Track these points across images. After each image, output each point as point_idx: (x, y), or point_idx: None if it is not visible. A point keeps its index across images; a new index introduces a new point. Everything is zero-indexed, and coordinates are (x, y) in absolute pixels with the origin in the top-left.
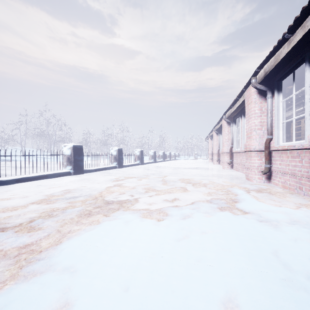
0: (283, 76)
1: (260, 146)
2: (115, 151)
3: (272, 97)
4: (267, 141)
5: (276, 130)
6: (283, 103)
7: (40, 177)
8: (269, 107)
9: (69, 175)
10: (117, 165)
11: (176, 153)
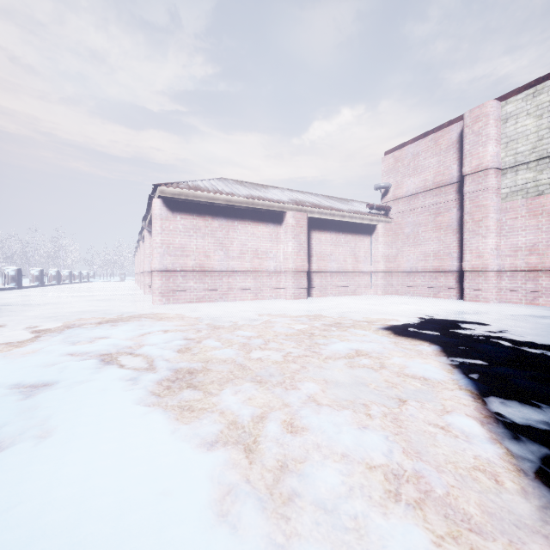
0: None
1: None
2: (13, 271)
3: None
4: None
5: None
6: None
7: None
8: None
9: None
10: (17, 286)
11: (90, 272)
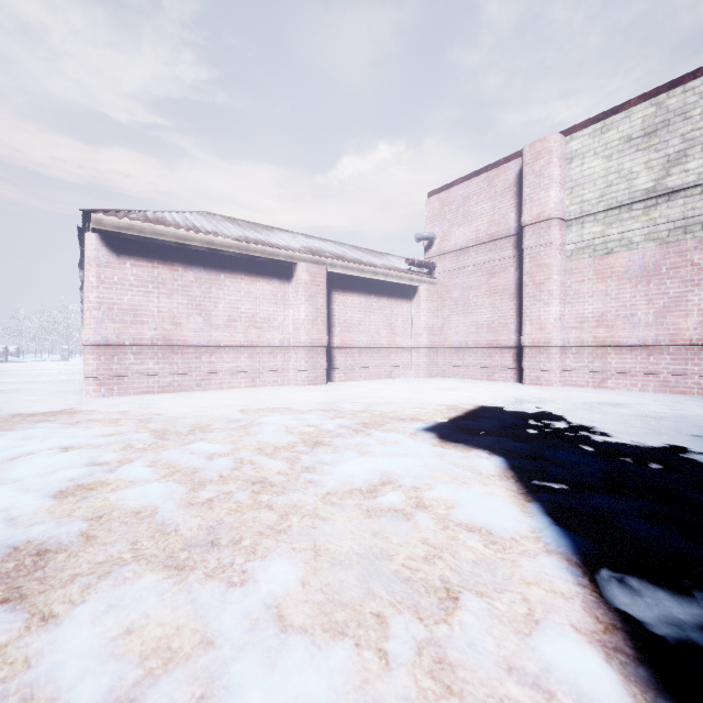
0: None
1: None
2: None
3: None
4: None
5: None
6: None
7: None
8: None
9: None
10: None
11: (11, 347)
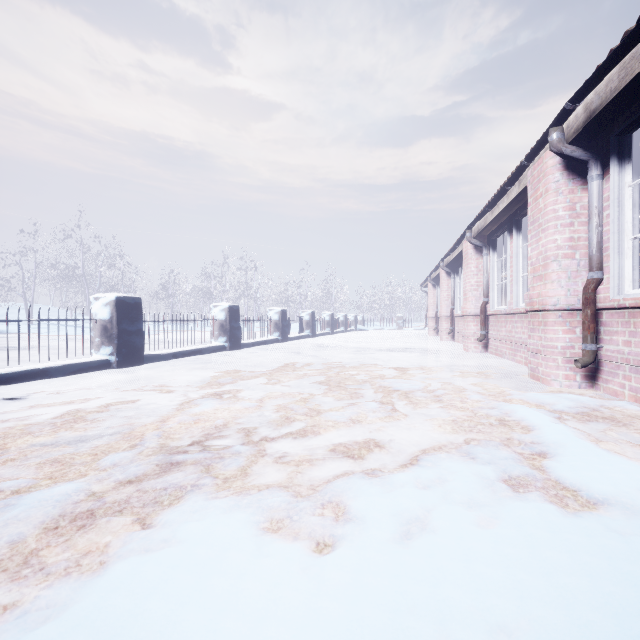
0: (637, 118)
1: (570, 297)
2: (221, 311)
3: (602, 177)
4: (590, 286)
5: (615, 257)
6: (632, 190)
7: (26, 375)
8: (594, 202)
9: (106, 367)
10: (228, 343)
11: (358, 316)
